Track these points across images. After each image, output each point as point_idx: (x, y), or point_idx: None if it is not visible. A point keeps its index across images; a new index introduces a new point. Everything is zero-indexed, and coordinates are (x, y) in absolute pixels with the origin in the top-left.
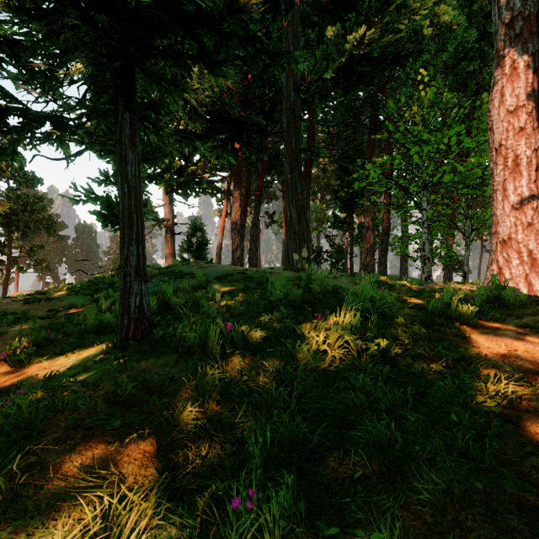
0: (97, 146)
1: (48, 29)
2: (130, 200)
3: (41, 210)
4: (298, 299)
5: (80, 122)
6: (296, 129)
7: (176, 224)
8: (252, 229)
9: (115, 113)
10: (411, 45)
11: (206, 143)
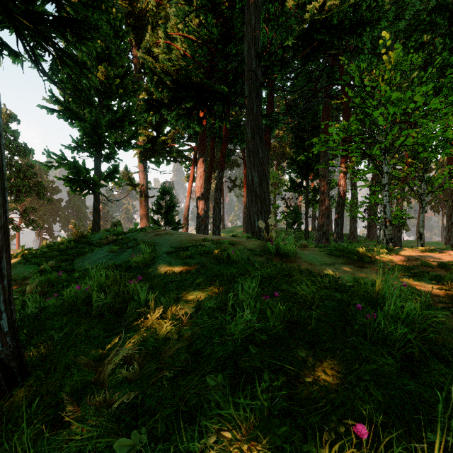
0: (67, 115)
1: None
2: None
3: (32, 176)
4: (282, 319)
5: (51, 91)
6: (258, 96)
7: (149, 188)
8: (215, 192)
9: None
10: (370, 13)
11: (172, 112)
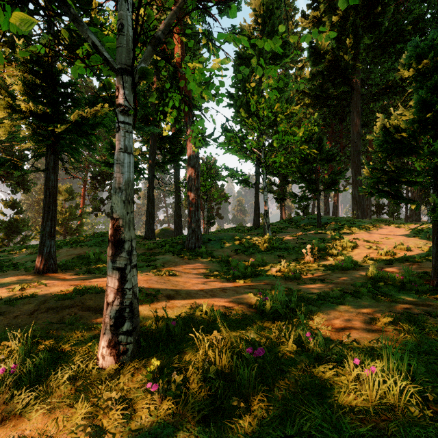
0: (271, 173)
1: (308, 185)
2: (319, 207)
3: (223, 190)
4: (347, 221)
5: None
6: (358, 154)
7: None
8: (334, 197)
9: (317, 194)
10: None
11: None
